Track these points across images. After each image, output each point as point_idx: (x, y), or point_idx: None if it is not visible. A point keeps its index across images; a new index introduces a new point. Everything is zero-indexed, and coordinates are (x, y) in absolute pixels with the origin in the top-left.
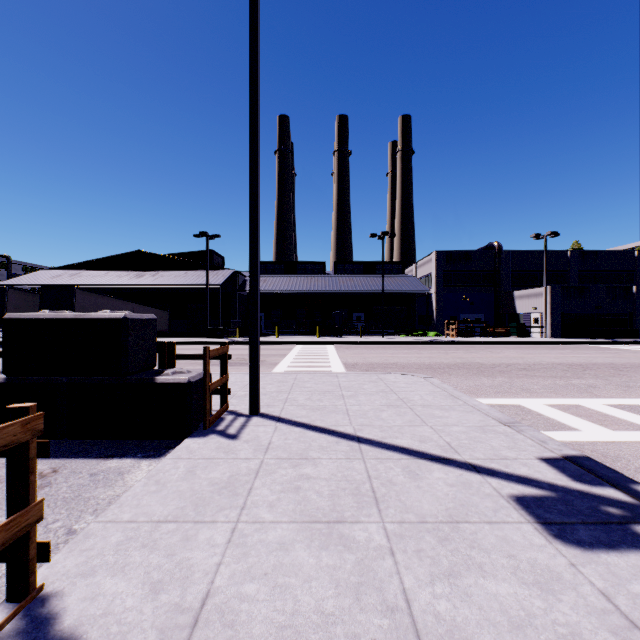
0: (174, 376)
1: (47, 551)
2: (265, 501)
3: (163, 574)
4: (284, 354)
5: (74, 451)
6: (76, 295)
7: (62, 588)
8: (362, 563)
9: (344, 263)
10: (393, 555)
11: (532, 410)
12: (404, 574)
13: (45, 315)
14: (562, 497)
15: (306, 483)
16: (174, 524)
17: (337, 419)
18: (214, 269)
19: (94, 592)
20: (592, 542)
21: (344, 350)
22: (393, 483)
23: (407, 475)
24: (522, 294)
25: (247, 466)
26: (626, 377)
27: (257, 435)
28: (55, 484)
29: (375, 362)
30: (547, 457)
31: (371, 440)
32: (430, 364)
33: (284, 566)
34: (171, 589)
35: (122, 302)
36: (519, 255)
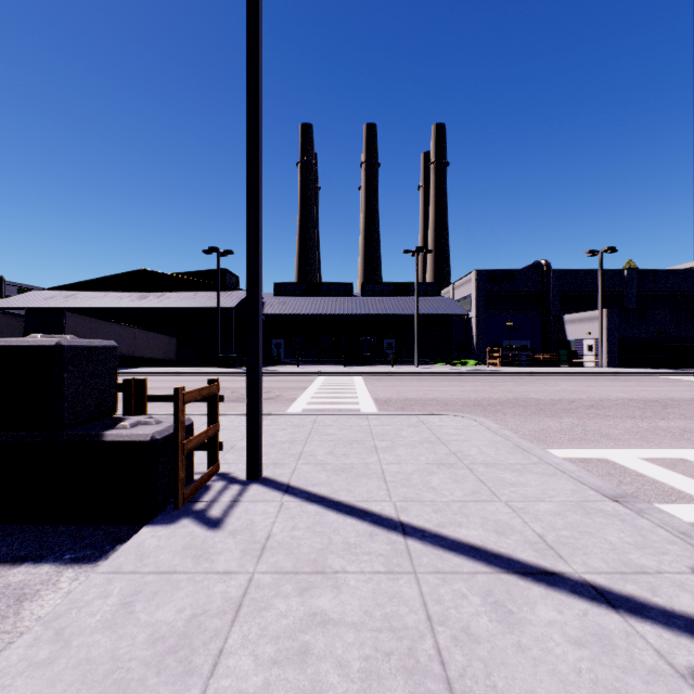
0: (132, 430)
1: None
2: (240, 693)
3: None
4: (304, 387)
5: None
6: (66, 319)
7: None
8: None
9: (373, 284)
10: None
11: (627, 467)
12: None
13: None
14: None
15: (320, 637)
16: None
17: (370, 488)
18: (227, 290)
19: None
20: None
21: (374, 382)
22: (473, 637)
23: (494, 614)
24: (573, 318)
25: (224, 591)
26: None
27: (251, 520)
28: None
29: (411, 397)
30: None
31: (422, 530)
32: (477, 400)
33: None
34: None
35: (121, 327)
36: (569, 274)
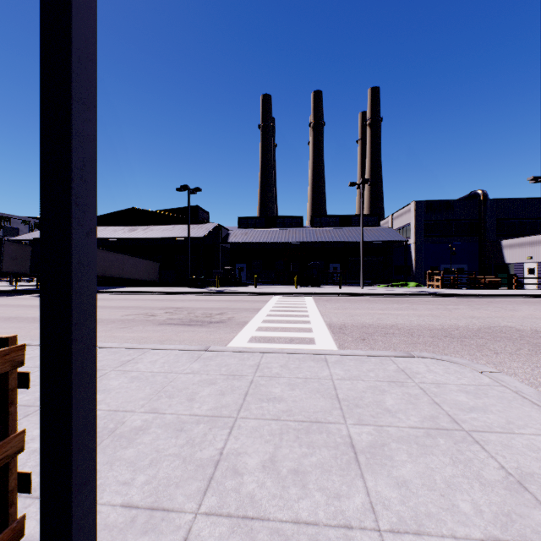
0: None
1: None
2: None
3: None
4: (257, 308)
5: None
6: None
7: None
8: None
9: (320, 216)
10: None
11: None
12: None
13: None
14: None
15: None
16: None
17: None
18: (199, 223)
19: None
20: None
21: (324, 303)
22: None
23: None
24: (512, 243)
25: None
26: None
27: None
28: None
29: (367, 323)
30: None
31: None
32: (444, 328)
33: None
34: None
35: (112, 253)
36: (506, 203)
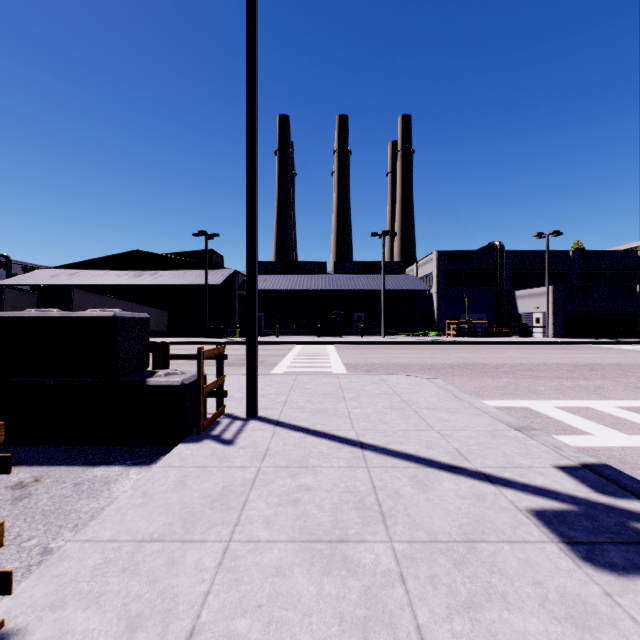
0: (167, 378)
1: (8, 582)
2: (261, 516)
3: (143, 606)
4: (284, 354)
5: (60, 458)
6: (74, 294)
7: (25, 624)
8: (369, 592)
9: (344, 263)
10: (404, 582)
11: (541, 413)
12: (417, 606)
13: (30, 313)
14: (586, 511)
15: (306, 495)
16: (159, 544)
17: (338, 423)
18: (213, 269)
19: (62, 629)
20: (626, 566)
21: (345, 350)
22: (400, 495)
23: (415, 486)
24: (524, 294)
25: (242, 475)
26: (634, 378)
27: (254, 440)
28: (35, 495)
29: (376, 362)
30: (564, 465)
31: (375, 446)
32: (432, 364)
33: (281, 596)
34: (150, 625)
35: (120, 302)
36: (521, 254)
